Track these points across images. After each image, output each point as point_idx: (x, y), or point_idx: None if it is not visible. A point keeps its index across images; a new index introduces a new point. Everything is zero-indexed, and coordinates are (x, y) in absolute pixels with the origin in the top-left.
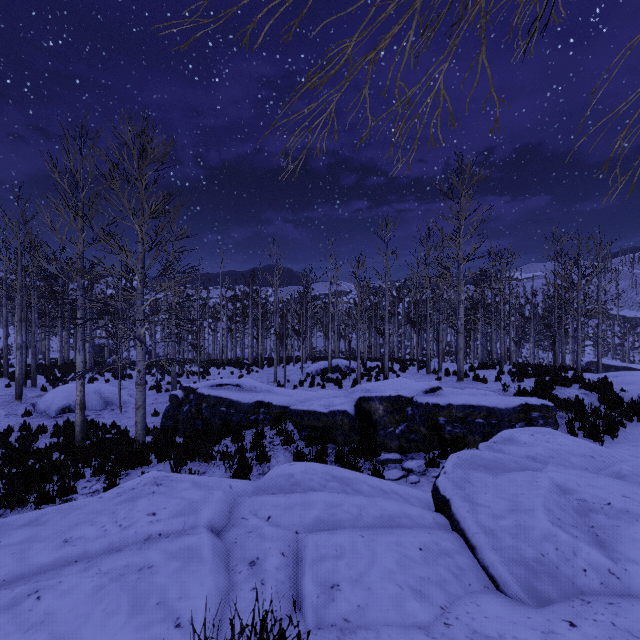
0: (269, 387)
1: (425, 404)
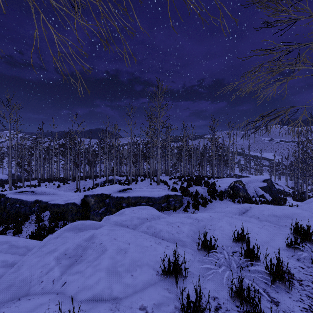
0: (56, 192)
1: (116, 197)
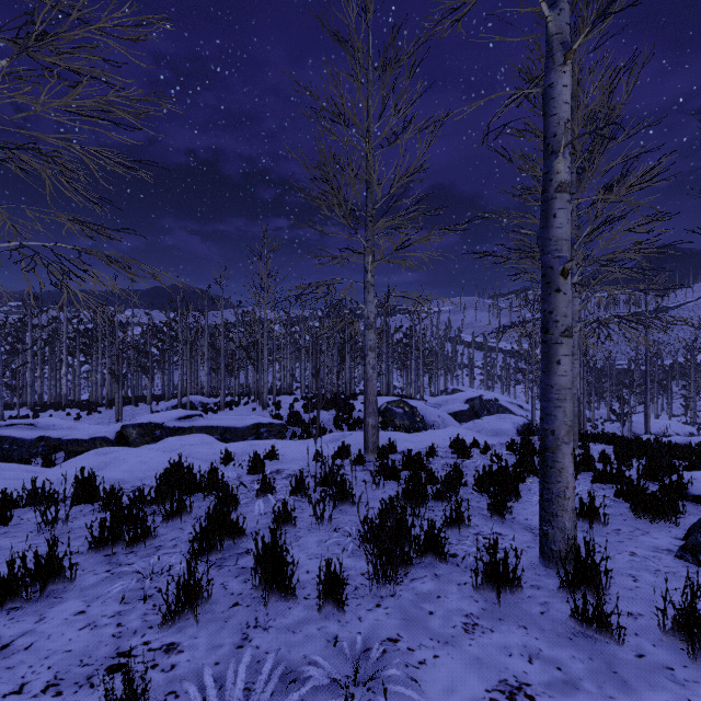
0: (75, 425)
1: (172, 427)
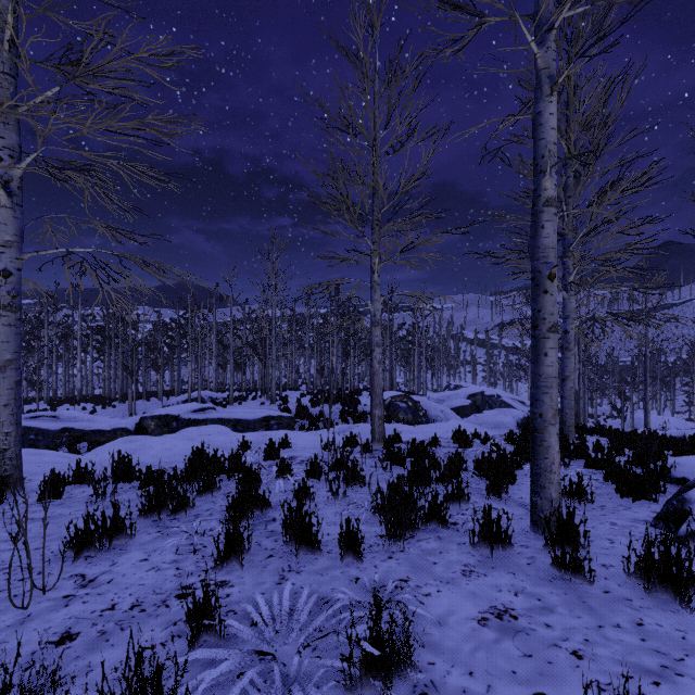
0: (94, 417)
1: (188, 419)
